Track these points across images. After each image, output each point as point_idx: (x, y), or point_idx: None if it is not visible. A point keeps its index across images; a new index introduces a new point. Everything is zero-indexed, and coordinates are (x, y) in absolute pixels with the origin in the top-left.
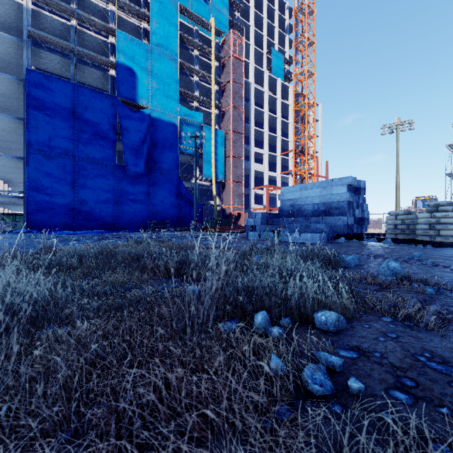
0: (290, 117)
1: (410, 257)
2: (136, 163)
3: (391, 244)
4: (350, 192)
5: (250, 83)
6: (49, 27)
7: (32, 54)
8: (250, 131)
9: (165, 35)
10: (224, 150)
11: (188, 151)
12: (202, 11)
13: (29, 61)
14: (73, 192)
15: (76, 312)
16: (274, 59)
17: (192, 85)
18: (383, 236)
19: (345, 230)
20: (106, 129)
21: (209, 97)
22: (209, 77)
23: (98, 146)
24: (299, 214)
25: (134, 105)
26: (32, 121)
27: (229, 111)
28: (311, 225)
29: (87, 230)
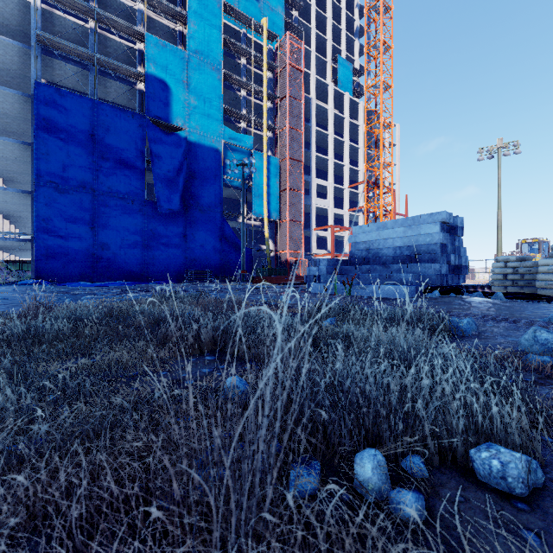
0: (360, 141)
1: (545, 320)
2: (169, 198)
3: (503, 300)
4: (444, 232)
5: (310, 98)
6: (64, 31)
7: (43, 65)
8: (310, 158)
9: (206, 39)
10: (279, 182)
11: (234, 183)
12: (251, 10)
13: (38, 73)
14: (93, 234)
15: (1, 446)
16: (341, 69)
17: (239, 102)
18: (480, 288)
19: (438, 281)
20: (133, 156)
21: (260, 116)
22: (260, 91)
23: (123, 178)
24: (375, 261)
25: (167, 126)
26: (41, 146)
27: (285, 133)
28: (394, 275)
29: (109, 281)
